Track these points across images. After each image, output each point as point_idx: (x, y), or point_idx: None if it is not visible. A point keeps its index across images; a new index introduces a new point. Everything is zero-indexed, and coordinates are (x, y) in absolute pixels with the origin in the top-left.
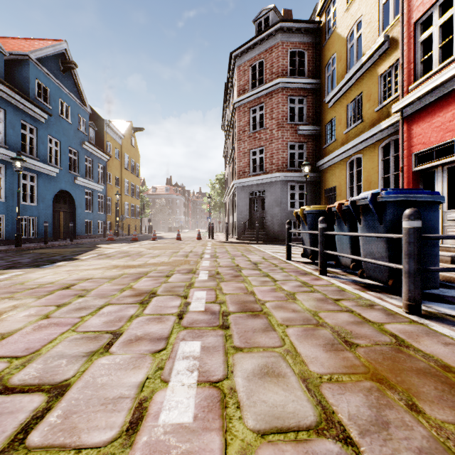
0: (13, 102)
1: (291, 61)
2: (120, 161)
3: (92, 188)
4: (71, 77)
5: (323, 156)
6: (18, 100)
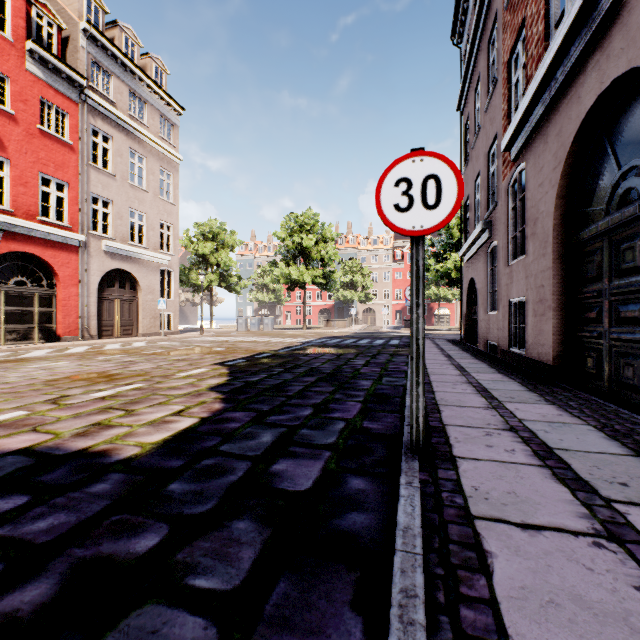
0: None
1: None
2: None
3: None
4: None
5: None
6: None
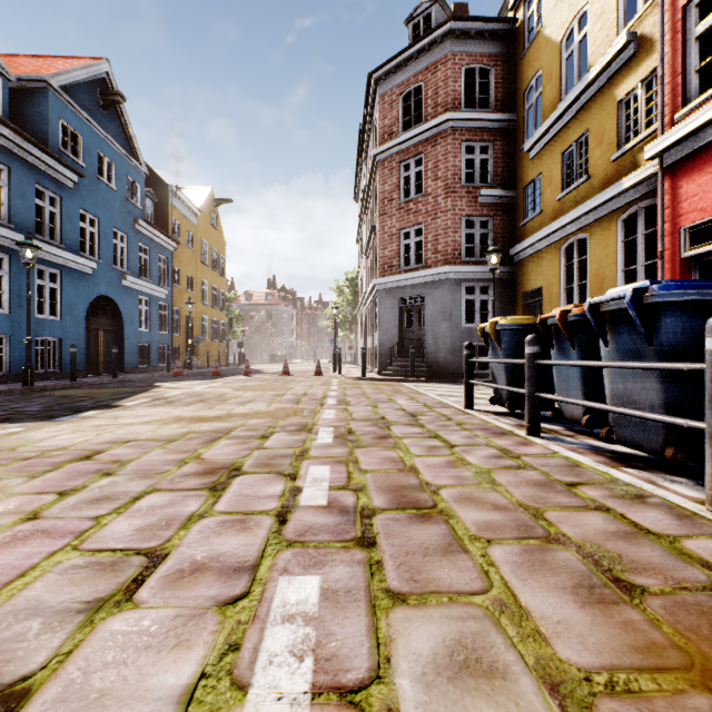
0: (23, 154)
1: (466, 87)
2: (194, 251)
3: (150, 292)
4: (116, 118)
5: (521, 239)
6: (31, 152)
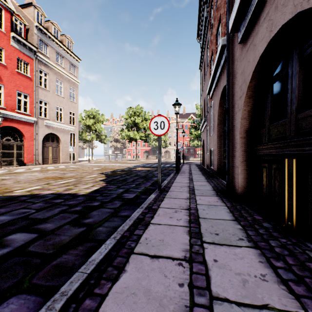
0: None
1: None
2: None
3: None
4: None
5: None
6: None
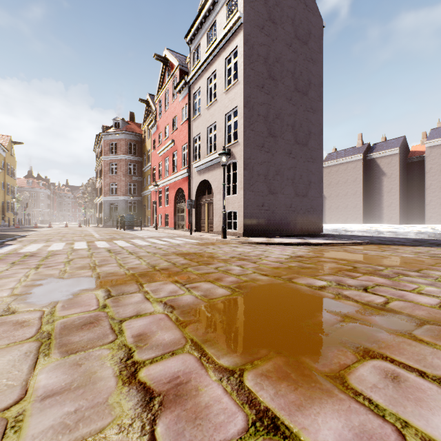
0: None
1: None
2: (4, 170)
3: None
4: None
5: (143, 191)
6: None
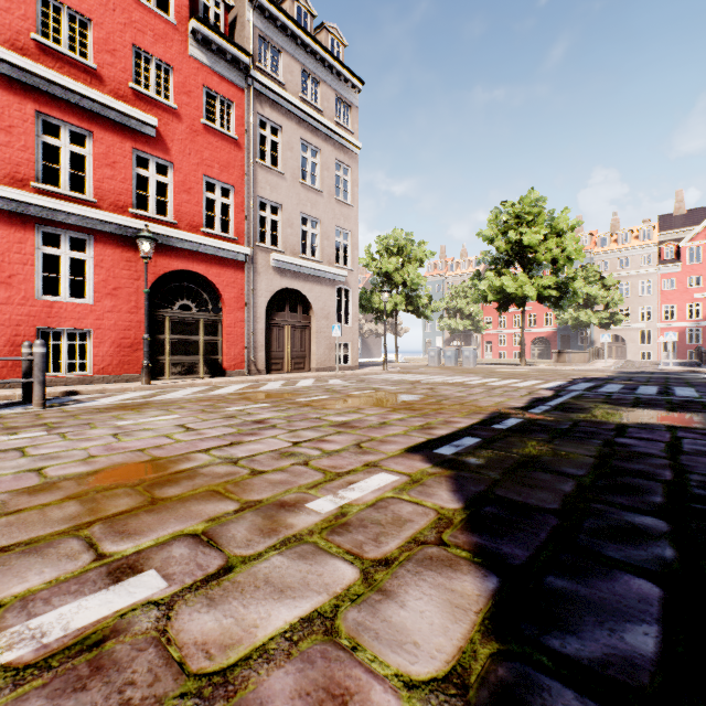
0: None
1: None
2: None
3: None
4: None
5: None
6: None
